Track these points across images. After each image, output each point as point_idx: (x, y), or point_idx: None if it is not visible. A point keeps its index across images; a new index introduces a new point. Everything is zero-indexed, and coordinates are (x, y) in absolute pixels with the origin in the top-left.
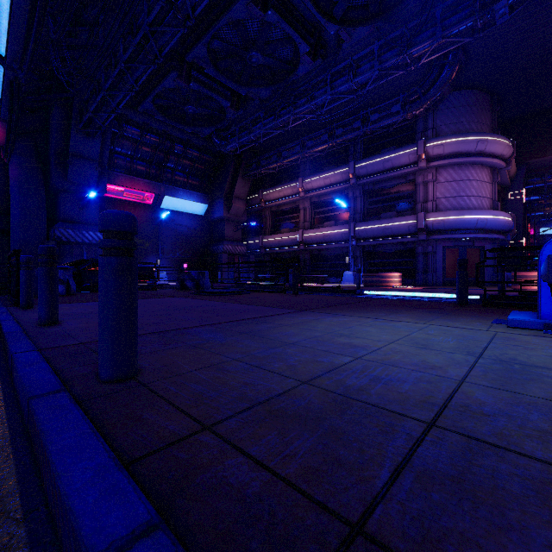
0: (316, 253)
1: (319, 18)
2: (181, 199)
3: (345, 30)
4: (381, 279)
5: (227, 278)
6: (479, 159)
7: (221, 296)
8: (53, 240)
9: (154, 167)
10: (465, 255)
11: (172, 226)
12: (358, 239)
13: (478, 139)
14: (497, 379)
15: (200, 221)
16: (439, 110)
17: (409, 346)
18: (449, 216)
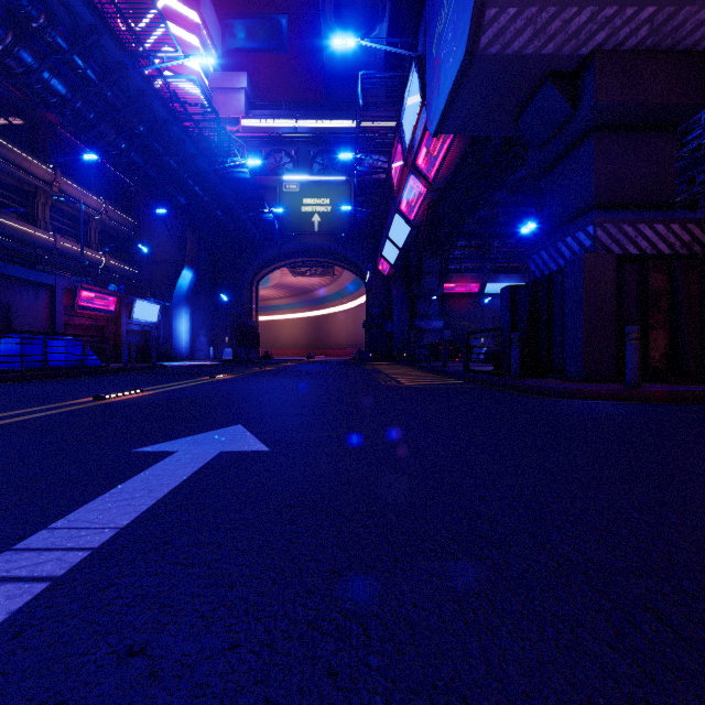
0: None
1: None
2: (502, 283)
3: None
4: None
5: None
6: None
7: None
8: (413, 329)
9: (478, 262)
10: None
11: (494, 308)
12: None
13: None
14: None
15: None
16: None
17: None
18: None
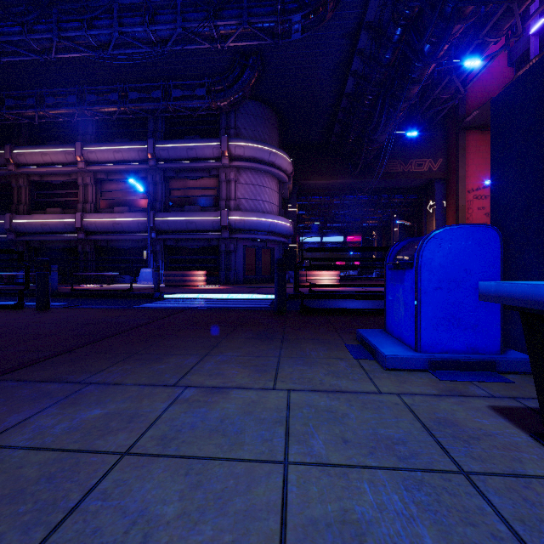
0: (103, 244)
1: None
2: None
3: None
4: (185, 278)
5: None
6: (271, 169)
7: None
8: None
9: None
10: (260, 255)
11: None
12: (158, 231)
13: (271, 150)
14: None
15: None
16: (240, 113)
17: None
18: (249, 216)
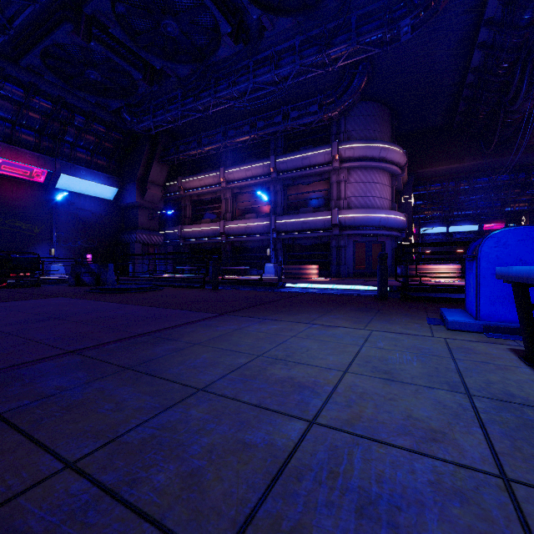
0: (237, 244)
1: None
2: (83, 180)
3: (268, 17)
4: (301, 271)
5: (141, 270)
6: (382, 165)
7: (124, 294)
8: None
9: (47, 139)
10: (370, 249)
11: (71, 210)
12: (278, 232)
13: (381, 146)
14: None
15: (108, 206)
16: (350, 117)
17: (370, 377)
18: (359, 213)
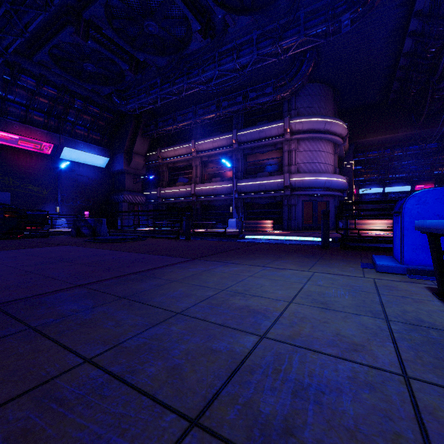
0: (206, 203)
1: (209, 1)
2: (82, 151)
3: (230, 16)
4: (258, 225)
5: (127, 224)
6: (326, 136)
7: (115, 243)
8: None
9: (53, 119)
10: (317, 207)
11: (72, 176)
12: (239, 193)
13: (326, 120)
14: (439, 366)
15: (101, 172)
16: (299, 96)
17: (310, 306)
18: (307, 177)
